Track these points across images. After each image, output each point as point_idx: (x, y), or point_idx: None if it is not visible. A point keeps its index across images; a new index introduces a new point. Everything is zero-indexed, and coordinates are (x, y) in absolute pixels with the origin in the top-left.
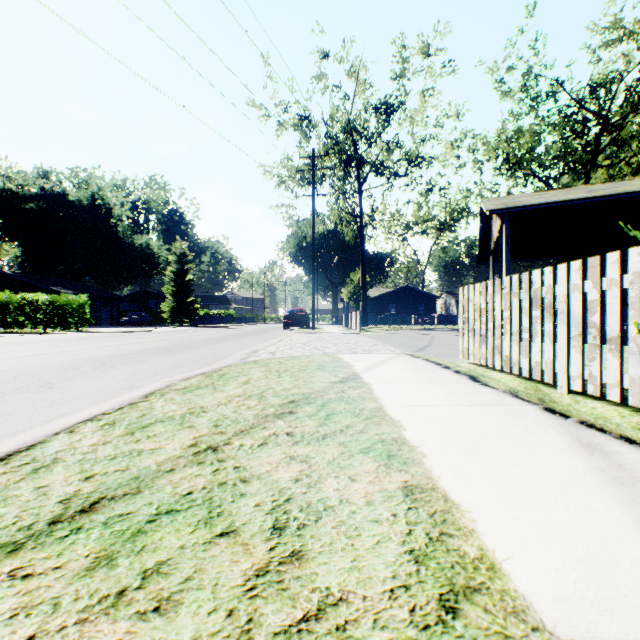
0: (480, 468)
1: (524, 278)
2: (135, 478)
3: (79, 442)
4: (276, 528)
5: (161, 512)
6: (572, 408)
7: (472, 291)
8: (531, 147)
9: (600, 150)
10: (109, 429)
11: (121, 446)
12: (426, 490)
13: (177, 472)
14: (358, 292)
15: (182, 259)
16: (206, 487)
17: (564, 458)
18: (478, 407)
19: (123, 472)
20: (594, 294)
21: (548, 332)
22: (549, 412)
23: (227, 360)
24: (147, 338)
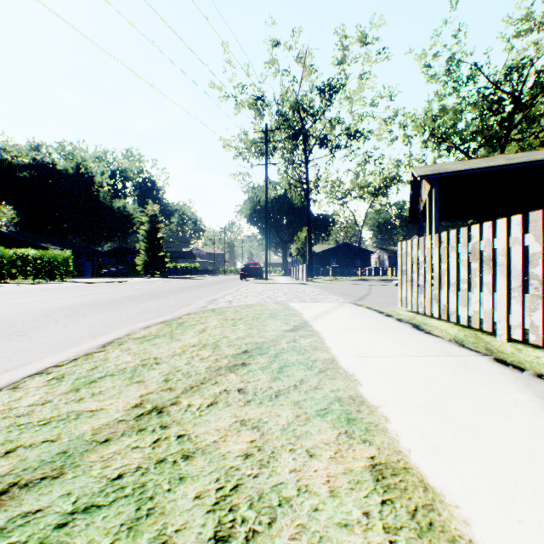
0: (452, 437)
1: (462, 233)
2: (62, 453)
3: (17, 401)
4: (218, 539)
5: (77, 509)
6: (523, 359)
7: (410, 246)
8: (454, 123)
9: (513, 126)
10: (55, 384)
11: (60, 407)
12: (398, 472)
13: (112, 443)
14: (304, 248)
15: (154, 220)
16: (141, 467)
17: (540, 423)
18: (429, 358)
19: (51, 443)
20: (536, 247)
21: (487, 283)
22: (501, 364)
23: (188, 308)
24: (121, 288)
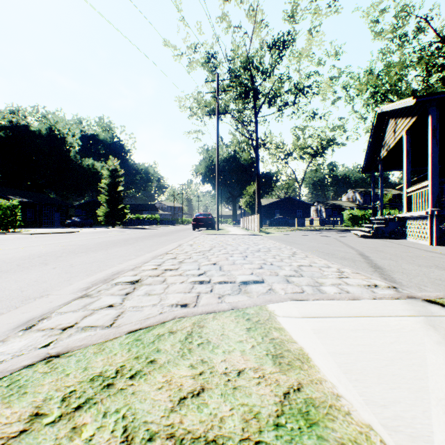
0: None
1: None
2: None
3: None
4: None
5: None
6: None
7: None
8: (399, 78)
9: None
10: None
11: None
12: None
13: None
14: (252, 201)
15: (114, 174)
16: None
17: None
18: None
19: None
20: None
21: None
22: None
23: None
24: (43, 241)
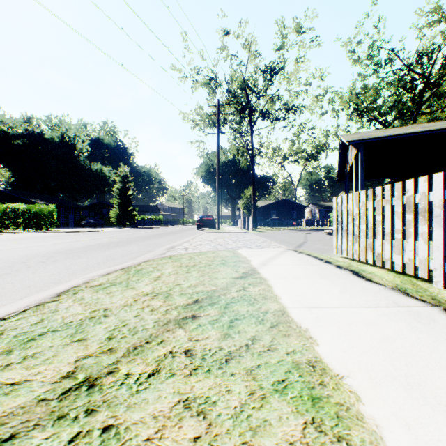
0: None
1: (397, 187)
2: None
3: None
4: None
5: None
6: None
7: (345, 199)
8: (374, 99)
9: (423, 101)
10: None
11: None
12: None
13: (15, 444)
14: (250, 203)
15: (125, 179)
16: None
17: None
18: (379, 309)
19: None
20: None
21: (422, 233)
22: None
23: (149, 255)
24: (95, 236)
